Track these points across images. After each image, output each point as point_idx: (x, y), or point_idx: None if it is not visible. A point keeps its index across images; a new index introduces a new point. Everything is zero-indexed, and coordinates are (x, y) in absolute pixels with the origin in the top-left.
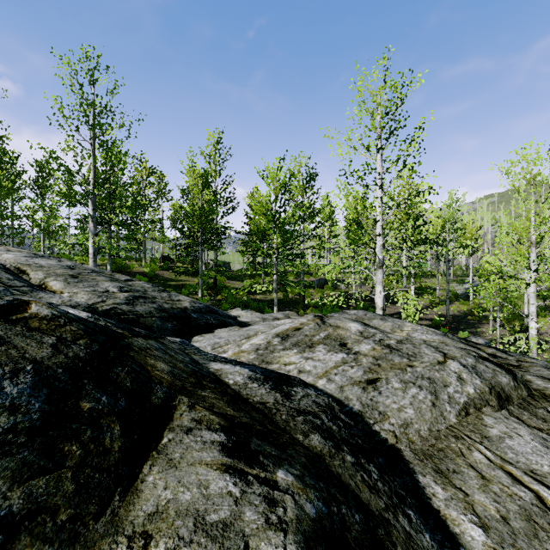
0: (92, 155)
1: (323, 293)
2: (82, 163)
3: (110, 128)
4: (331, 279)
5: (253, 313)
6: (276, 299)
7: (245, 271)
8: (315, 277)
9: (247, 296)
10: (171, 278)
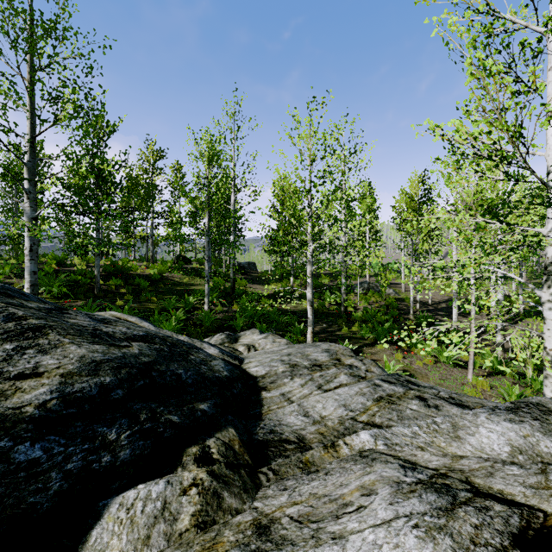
0: (27, 96)
1: (368, 301)
2: (4, 105)
3: (43, 44)
4: (385, 285)
5: (275, 340)
6: (311, 315)
7: (271, 272)
8: (358, 280)
9: (271, 306)
10: (181, 282)
